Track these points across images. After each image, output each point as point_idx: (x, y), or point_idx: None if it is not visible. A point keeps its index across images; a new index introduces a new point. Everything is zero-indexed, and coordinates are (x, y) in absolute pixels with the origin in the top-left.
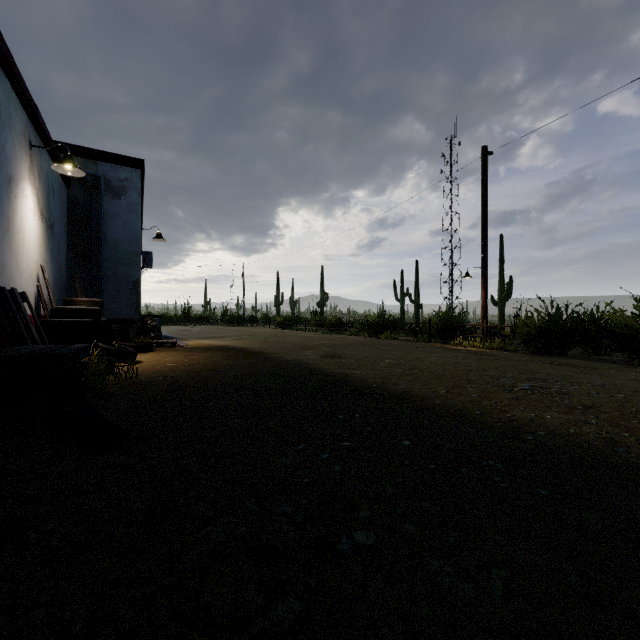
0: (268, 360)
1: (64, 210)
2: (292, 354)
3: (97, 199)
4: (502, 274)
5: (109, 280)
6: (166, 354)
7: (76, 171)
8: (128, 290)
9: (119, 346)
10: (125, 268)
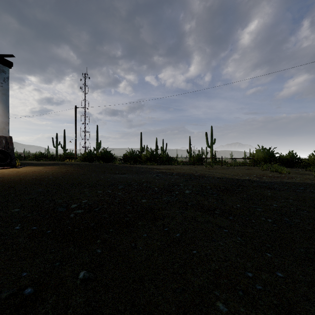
0: None
1: None
2: None
3: None
4: (97, 139)
5: None
6: None
7: None
8: None
9: None
10: None
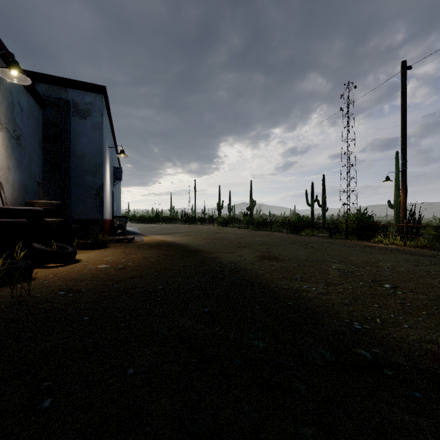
0: (202, 262)
1: (39, 128)
2: (228, 254)
3: (67, 120)
4: (398, 183)
5: (77, 187)
6: (111, 252)
7: (23, 79)
8: (92, 195)
9: (61, 245)
10: (90, 177)
